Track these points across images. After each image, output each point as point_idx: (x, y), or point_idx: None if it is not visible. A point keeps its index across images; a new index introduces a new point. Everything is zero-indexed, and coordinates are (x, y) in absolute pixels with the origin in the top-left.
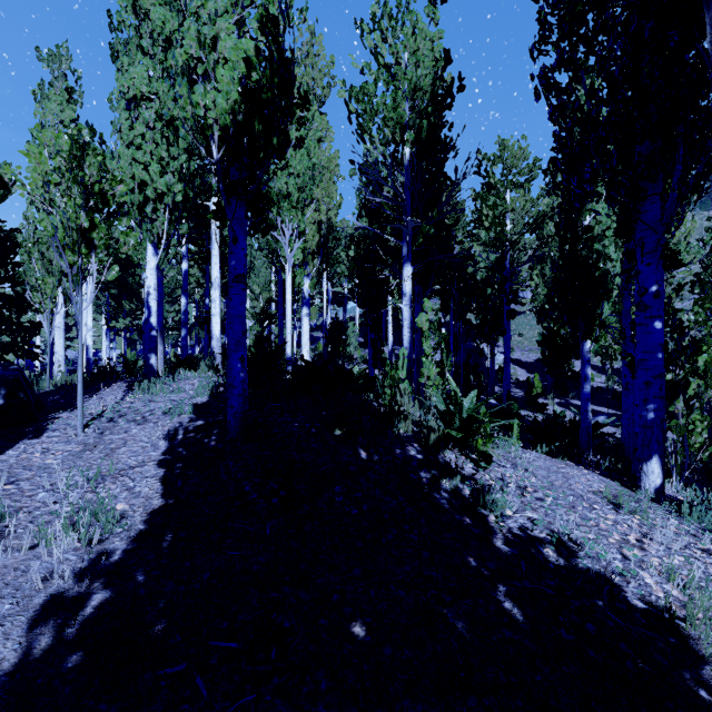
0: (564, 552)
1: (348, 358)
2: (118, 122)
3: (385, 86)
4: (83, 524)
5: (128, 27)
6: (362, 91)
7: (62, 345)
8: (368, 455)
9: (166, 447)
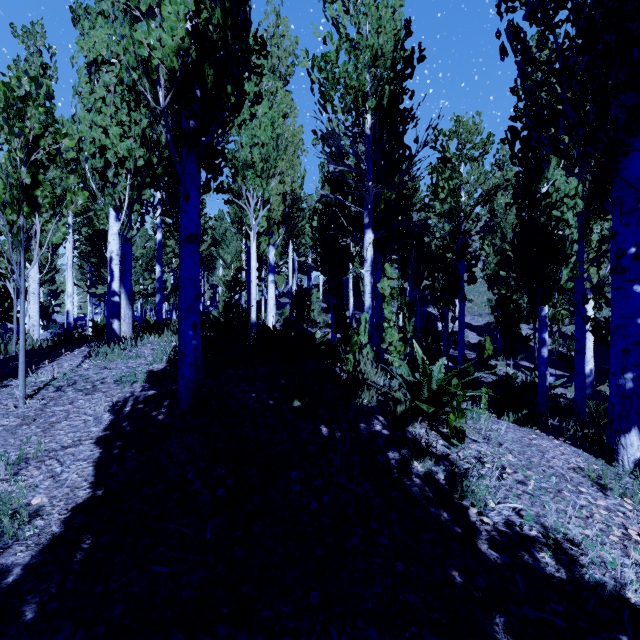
0: (563, 557)
1: (312, 322)
2: (78, 86)
3: (347, 55)
4: None
5: None
6: (324, 59)
7: (37, 310)
8: (330, 431)
9: (109, 421)
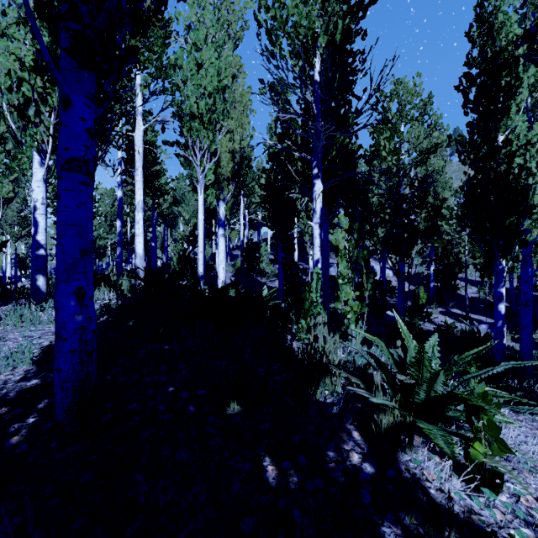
0: None
1: (261, 272)
2: None
3: None
4: None
5: None
6: None
7: None
8: (279, 473)
9: None
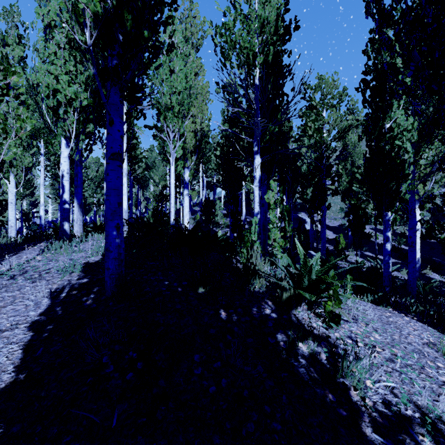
0: (441, 440)
1: (216, 224)
2: (36, 44)
3: (241, 24)
4: None
5: None
6: (224, 26)
7: (14, 215)
8: (228, 315)
9: (46, 306)
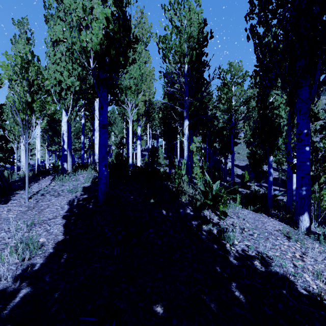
0: (264, 263)
1: (159, 164)
2: (48, 52)
3: (175, 35)
4: (21, 250)
5: (53, 7)
6: (164, 38)
7: (24, 158)
8: (166, 213)
9: (68, 208)
